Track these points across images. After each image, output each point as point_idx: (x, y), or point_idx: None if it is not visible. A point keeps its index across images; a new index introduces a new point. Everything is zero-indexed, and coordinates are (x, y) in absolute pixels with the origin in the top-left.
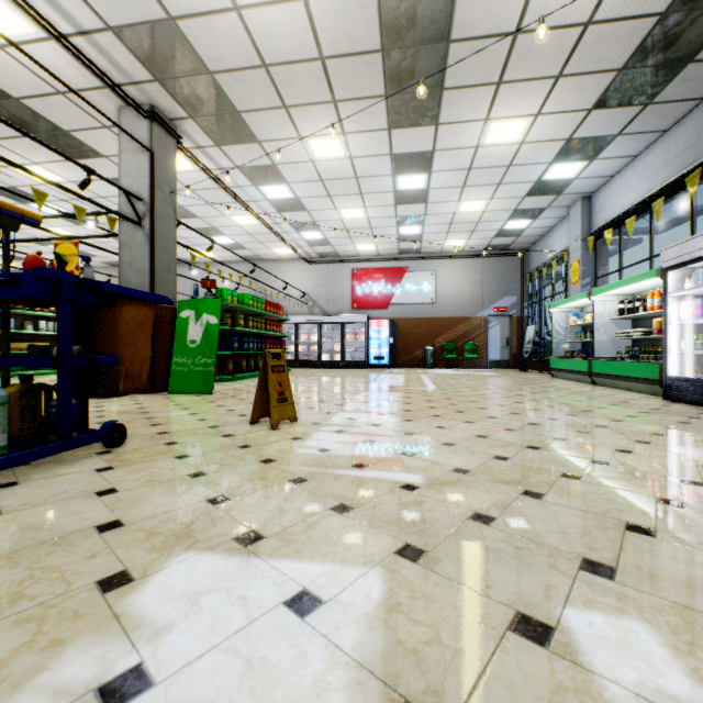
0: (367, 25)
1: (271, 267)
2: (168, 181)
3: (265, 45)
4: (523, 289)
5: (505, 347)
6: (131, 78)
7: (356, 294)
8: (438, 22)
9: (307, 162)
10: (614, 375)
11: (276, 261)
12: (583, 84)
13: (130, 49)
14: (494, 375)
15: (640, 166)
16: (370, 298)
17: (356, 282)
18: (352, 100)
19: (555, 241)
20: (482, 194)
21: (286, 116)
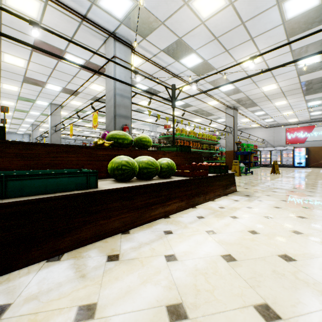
0: (296, 86)
1: (249, 131)
2: (236, 122)
3: (267, 94)
4: None
5: None
6: (232, 104)
7: (287, 138)
8: (319, 81)
9: (272, 106)
10: None
11: (251, 129)
12: None
13: (235, 101)
14: None
15: None
16: (295, 139)
17: (287, 133)
18: (290, 95)
19: None
20: None
21: (268, 101)
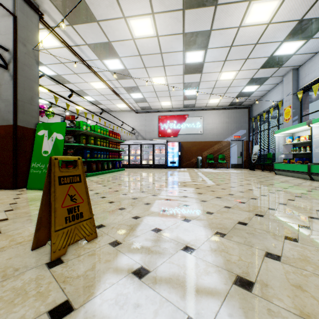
0: None
1: (116, 115)
2: (31, 41)
3: None
4: (249, 126)
5: (240, 157)
6: None
7: (160, 129)
8: None
9: (130, 39)
10: None
11: (118, 112)
12: None
13: None
14: (239, 172)
15: None
16: (168, 131)
17: (160, 123)
18: None
19: (271, 98)
20: (235, 67)
21: None
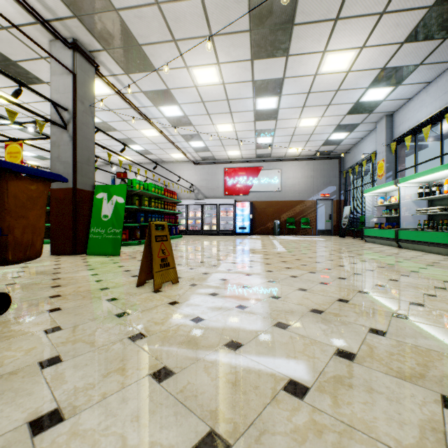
0: None
1: (170, 167)
2: (88, 97)
3: None
4: (340, 181)
5: (328, 221)
6: (55, 14)
7: (227, 185)
8: None
9: (192, 87)
10: (418, 241)
11: (173, 163)
12: (401, 20)
13: None
14: (323, 240)
15: (433, 89)
16: (237, 187)
17: (227, 177)
18: (224, 34)
19: (364, 147)
20: (316, 113)
21: (175, 49)
